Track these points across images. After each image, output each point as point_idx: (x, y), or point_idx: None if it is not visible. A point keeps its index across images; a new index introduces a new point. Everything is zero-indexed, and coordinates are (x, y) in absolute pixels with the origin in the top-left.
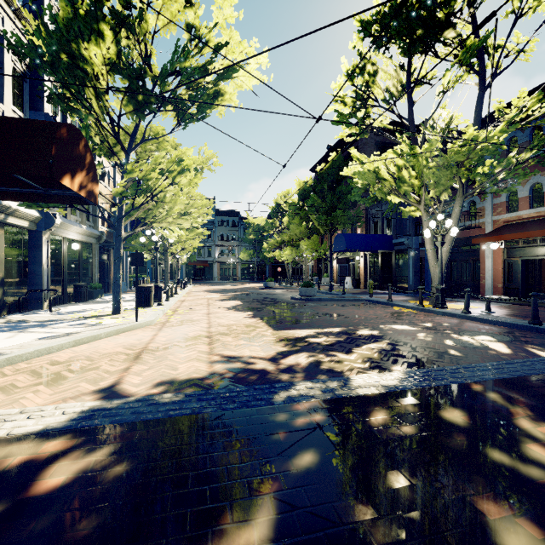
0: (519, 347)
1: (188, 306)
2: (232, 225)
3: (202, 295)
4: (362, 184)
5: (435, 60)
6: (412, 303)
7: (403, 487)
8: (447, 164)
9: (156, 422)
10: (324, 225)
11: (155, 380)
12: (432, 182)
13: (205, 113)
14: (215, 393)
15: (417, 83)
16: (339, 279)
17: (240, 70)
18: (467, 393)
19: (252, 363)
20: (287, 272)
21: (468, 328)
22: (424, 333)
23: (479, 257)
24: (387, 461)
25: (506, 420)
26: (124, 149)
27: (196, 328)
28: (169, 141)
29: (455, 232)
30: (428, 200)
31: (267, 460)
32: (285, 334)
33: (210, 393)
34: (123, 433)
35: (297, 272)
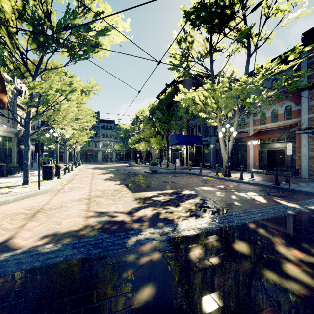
0: (270, 199)
1: (78, 178)
2: (109, 128)
3: (89, 170)
4: (185, 105)
5: (224, 38)
6: (212, 174)
7: (214, 310)
8: (231, 96)
9: (33, 271)
10: (164, 129)
11: (42, 233)
12: (223, 106)
13: (89, 55)
14: (86, 242)
15: (215, 51)
16: (172, 161)
17: (112, 30)
18: (247, 230)
19: (115, 216)
20: (143, 157)
21: (243, 188)
22: (220, 192)
23: (247, 148)
24: (202, 288)
25: (271, 247)
26: (31, 74)
27: (81, 193)
28: (67, 74)
29: (235, 134)
30: (221, 116)
31: (117, 297)
32: (139, 195)
33: (82, 242)
34: (1, 284)
35: (149, 156)
